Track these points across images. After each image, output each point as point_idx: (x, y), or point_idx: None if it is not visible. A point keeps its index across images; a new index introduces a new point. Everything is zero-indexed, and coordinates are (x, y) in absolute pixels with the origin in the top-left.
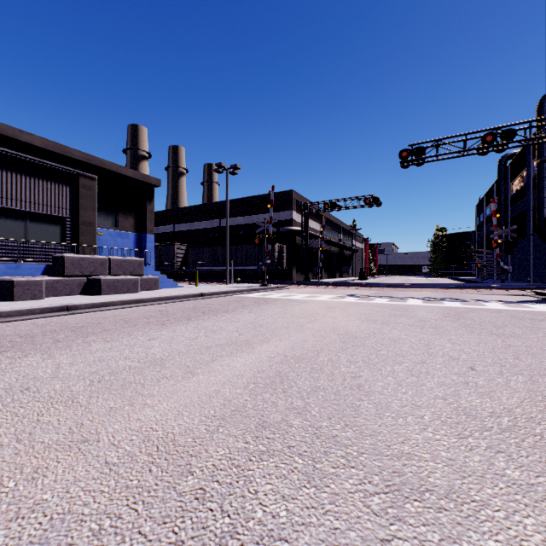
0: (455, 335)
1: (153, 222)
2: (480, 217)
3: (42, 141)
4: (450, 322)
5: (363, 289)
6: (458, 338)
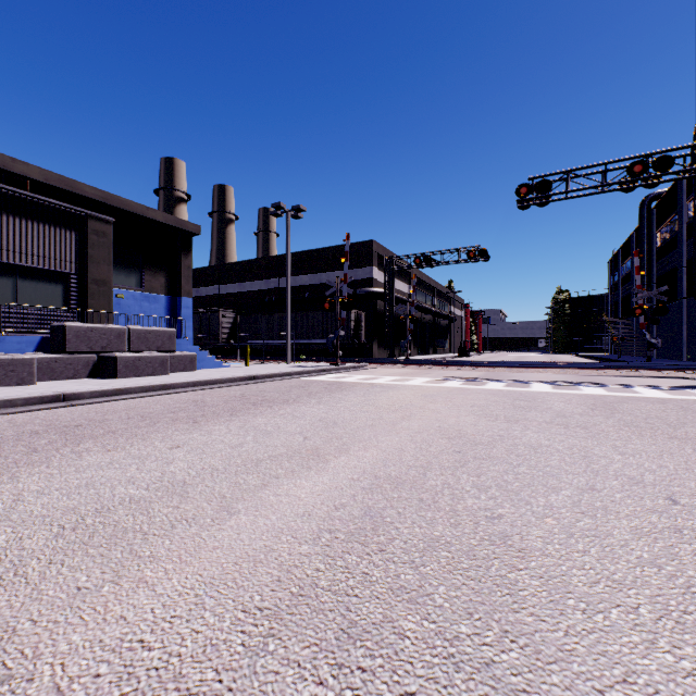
0: (619, 440)
1: (190, 281)
2: (614, 277)
3: (41, 173)
4: (602, 419)
5: (468, 370)
6: (626, 444)
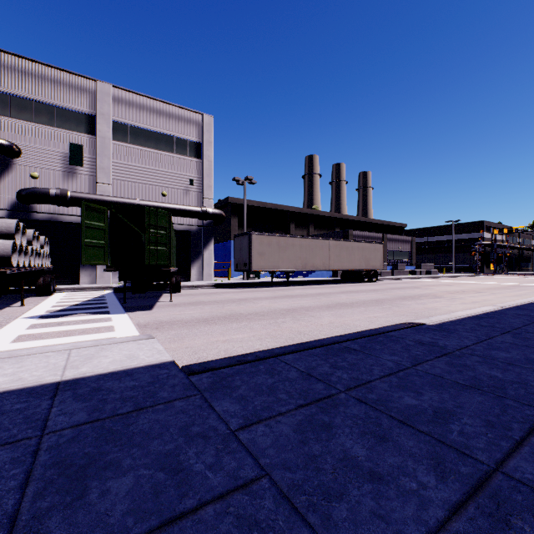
0: None
1: None
2: None
3: (378, 221)
4: None
5: None
6: None
